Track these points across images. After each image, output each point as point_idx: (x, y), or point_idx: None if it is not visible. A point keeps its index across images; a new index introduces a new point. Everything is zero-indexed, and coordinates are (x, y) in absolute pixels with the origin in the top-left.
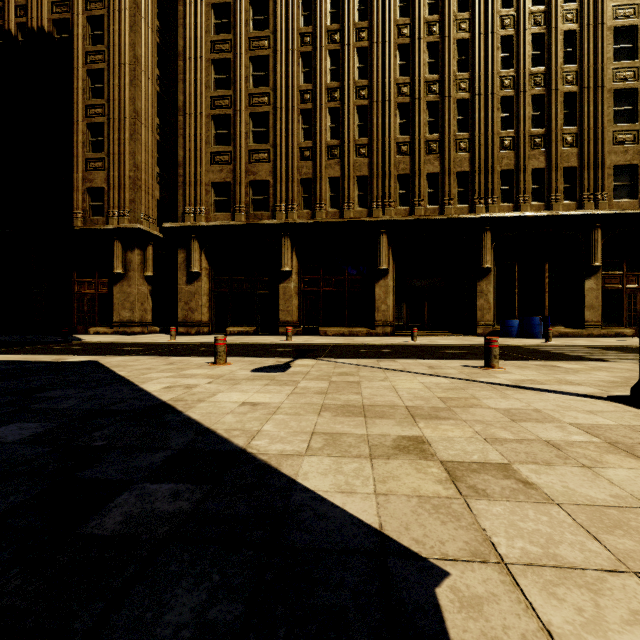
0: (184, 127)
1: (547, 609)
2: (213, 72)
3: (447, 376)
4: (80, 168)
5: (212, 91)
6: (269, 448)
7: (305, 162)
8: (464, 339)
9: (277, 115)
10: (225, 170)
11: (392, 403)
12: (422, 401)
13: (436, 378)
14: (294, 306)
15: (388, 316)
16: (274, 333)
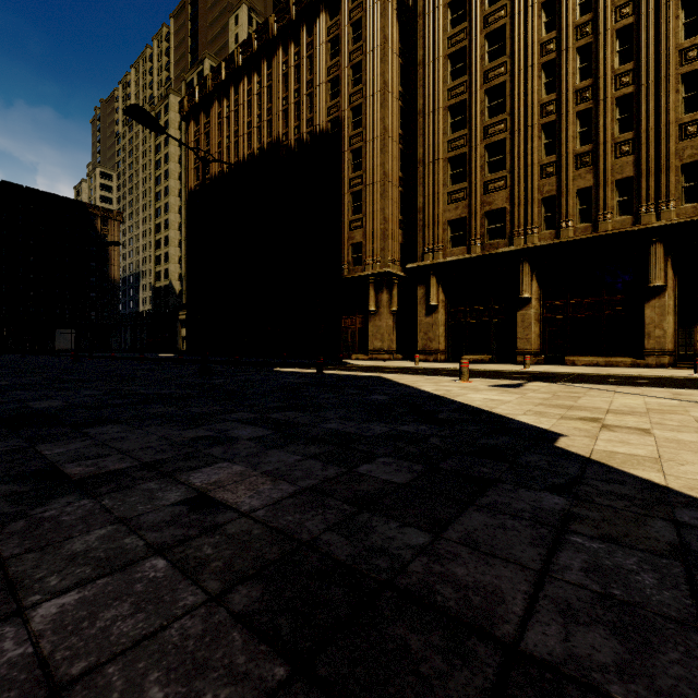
0: (423, 176)
1: (600, 443)
2: (449, 118)
3: (684, 400)
4: (346, 230)
5: (448, 136)
6: (501, 411)
7: (547, 179)
8: None
9: (514, 139)
10: (460, 207)
11: (598, 407)
12: (627, 408)
13: (667, 400)
14: (534, 334)
15: (665, 343)
16: (511, 362)
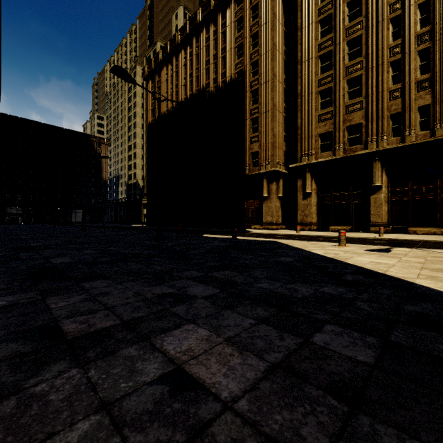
0: (301, 105)
1: None
2: (319, 63)
3: None
4: (247, 143)
5: (319, 76)
6: (396, 275)
7: (394, 101)
8: None
9: (368, 74)
10: (328, 124)
11: None
12: None
13: None
14: (383, 211)
15: None
16: (365, 231)
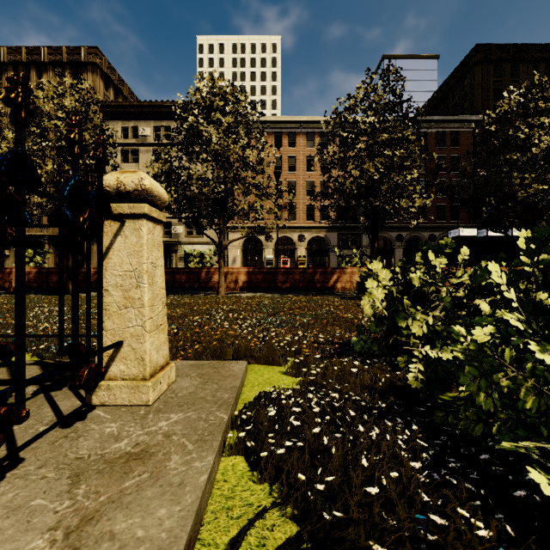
0: None
1: None
2: None
3: None
4: None
5: None
6: None
7: None
8: None
9: None
10: None
11: None
12: None
13: None
14: None
15: None
16: None
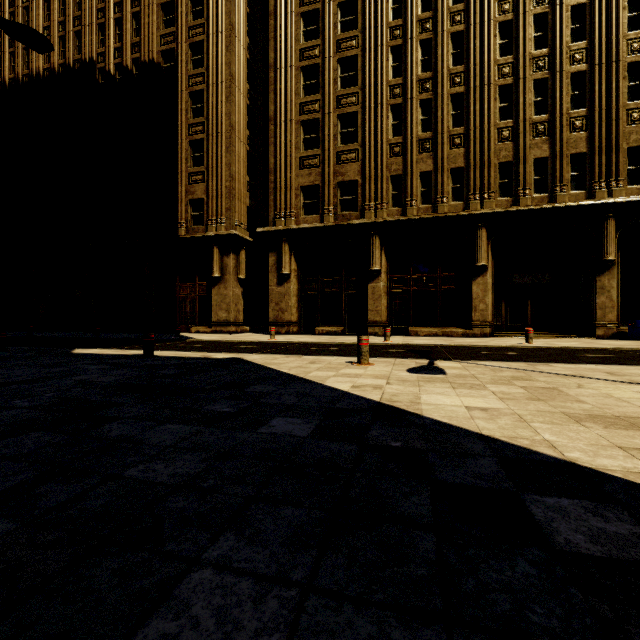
0: (275, 135)
1: None
2: (302, 79)
3: None
4: (183, 182)
5: (301, 98)
6: (601, 463)
7: (395, 158)
8: (585, 341)
9: (366, 114)
10: (314, 173)
11: None
12: None
13: None
14: (383, 306)
15: (487, 316)
16: (361, 333)
